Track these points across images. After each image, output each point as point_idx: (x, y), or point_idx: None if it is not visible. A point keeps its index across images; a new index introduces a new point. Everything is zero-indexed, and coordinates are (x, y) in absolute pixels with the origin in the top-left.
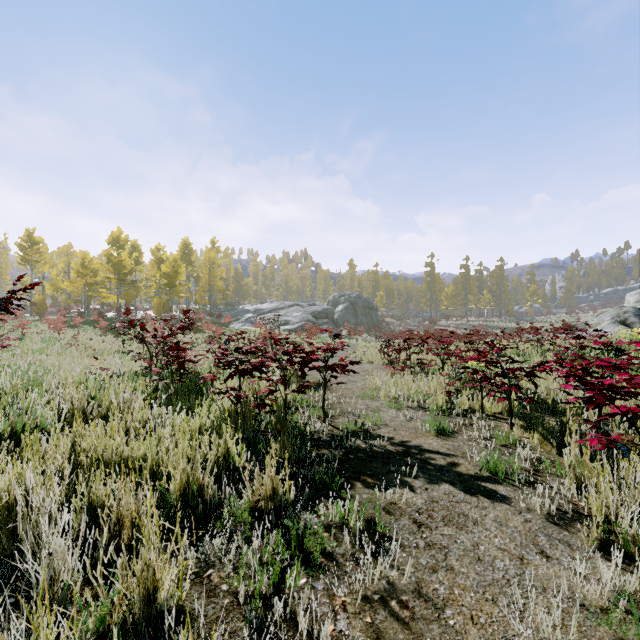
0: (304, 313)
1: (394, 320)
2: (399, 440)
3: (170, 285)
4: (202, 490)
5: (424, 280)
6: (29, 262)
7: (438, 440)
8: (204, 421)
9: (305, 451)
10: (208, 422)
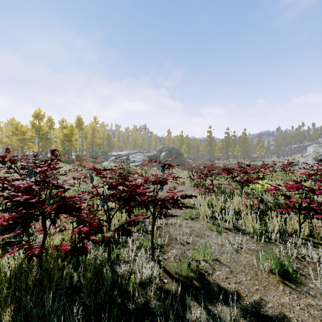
0: (143, 156)
1: (191, 160)
2: (249, 300)
3: (68, 140)
4: None
5: (206, 140)
6: None
7: (293, 295)
8: None
9: None
10: None
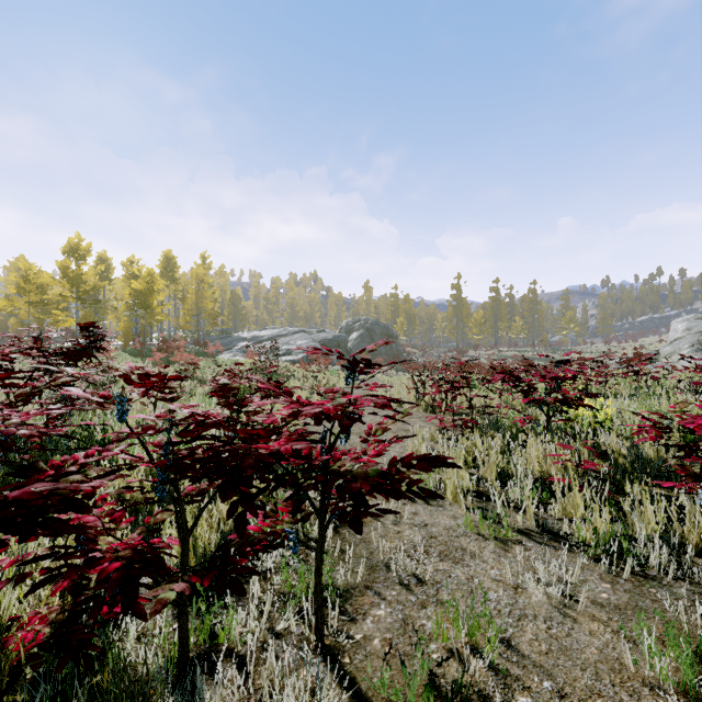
0: (311, 341)
1: (416, 350)
2: None
3: (143, 305)
4: None
5: (450, 305)
6: None
7: None
8: None
9: None
10: None
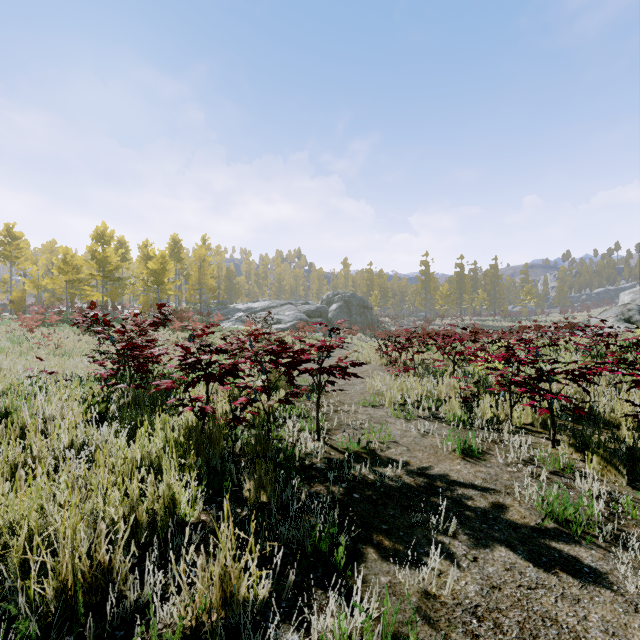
0: (297, 312)
1: (389, 319)
2: (417, 466)
3: (157, 282)
4: (109, 586)
5: (419, 279)
6: (8, 258)
7: (467, 465)
8: (149, 448)
9: (292, 488)
10: (152, 450)
